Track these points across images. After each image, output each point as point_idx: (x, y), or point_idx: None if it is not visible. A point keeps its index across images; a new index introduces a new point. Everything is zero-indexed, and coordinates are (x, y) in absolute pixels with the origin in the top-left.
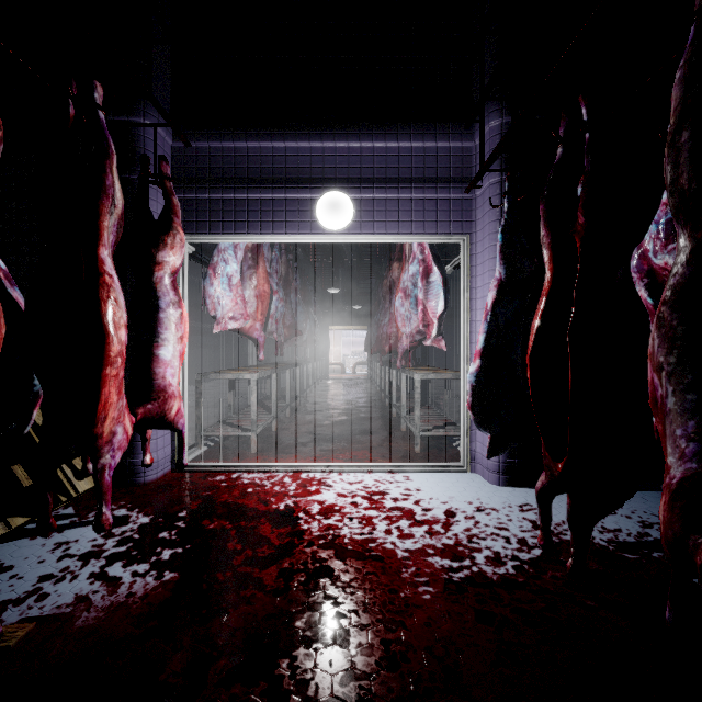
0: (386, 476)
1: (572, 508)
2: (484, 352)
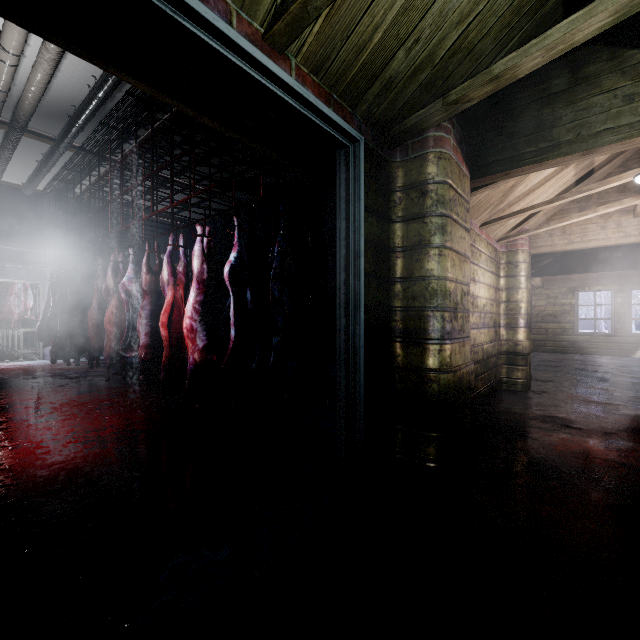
0: (5, 363)
1: (55, 350)
2: (41, 320)
